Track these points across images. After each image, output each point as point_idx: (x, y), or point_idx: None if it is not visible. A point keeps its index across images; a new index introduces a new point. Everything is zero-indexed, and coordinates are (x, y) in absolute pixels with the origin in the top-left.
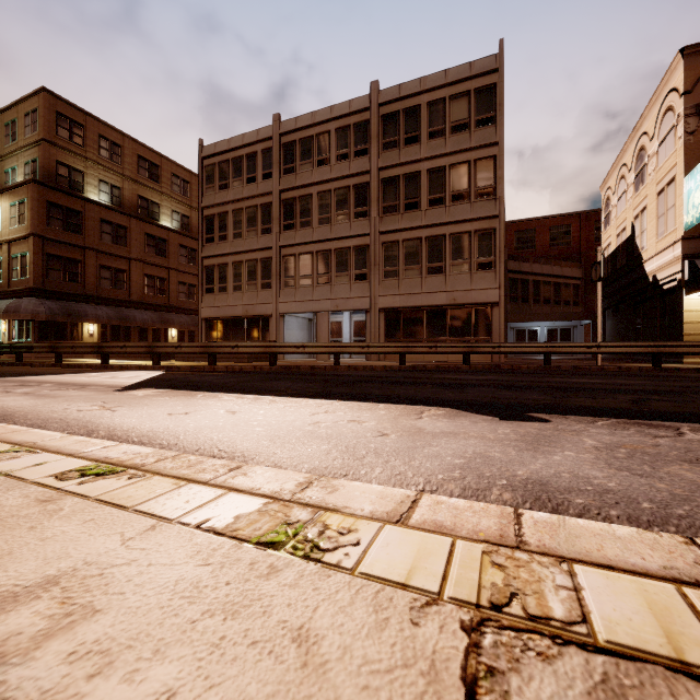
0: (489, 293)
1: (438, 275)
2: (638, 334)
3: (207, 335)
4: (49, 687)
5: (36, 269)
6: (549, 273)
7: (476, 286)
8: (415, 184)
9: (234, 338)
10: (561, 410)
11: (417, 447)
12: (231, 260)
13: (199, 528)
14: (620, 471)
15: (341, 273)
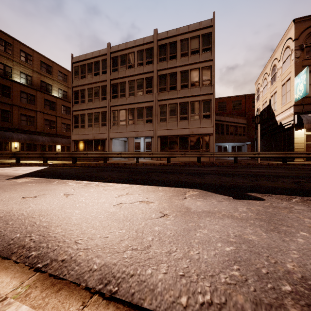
0: (208, 129)
1: (185, 120)
2: (272, 148)
3: (75, 148)
4: None
5: None
6: (232, 121)
7: (202, 125)
8: (174, 78)
9: (88, 150)
10: (263, 190)
11: (190, 230)
12: (86, 112)
13: None
14: None
15: (140, 119)
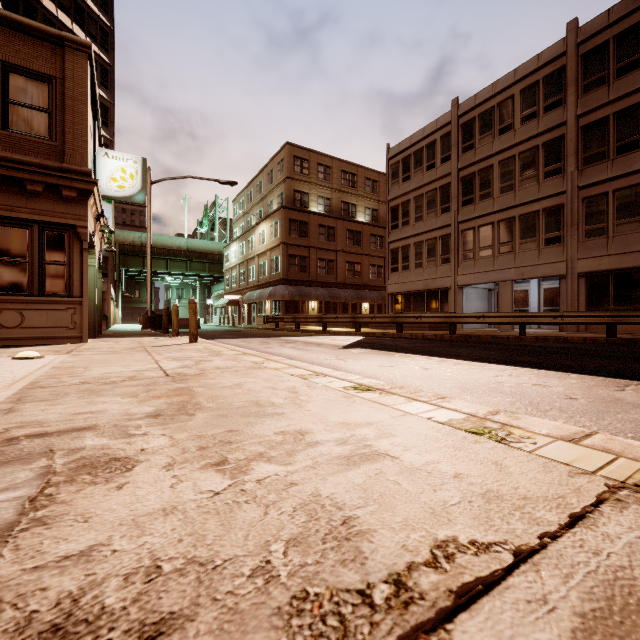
0: None
1: None
2: None
3: (392, 307)
4: (390, 449)
5: (283, 266)
6: None
7: None
8: (632, 119)
9: (415, 309)
10: None
11: (609, 412)
12: (412, 242)
13: (429, 420)
14: None
15: (527, 240)
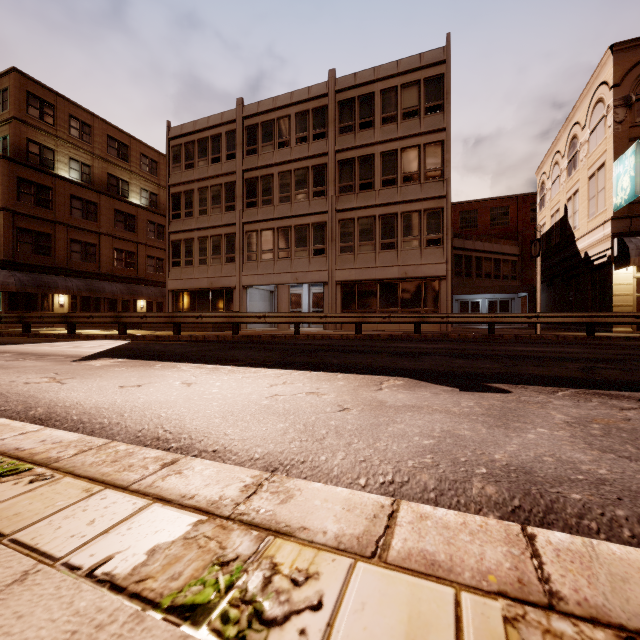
0: (437, 267)
1: (390, 250)
2: (570, 305)
3: (174, 306)
4: None
5: (6, 242)
6: (490, 250)
7: (425, 260)
8: (369, 166)
9: (200, 309)
10: (518, 380)
11: (380, 425)
12: (196, 236)
13: (91, 577)
14: (605, 453)
15: (301, 249)
